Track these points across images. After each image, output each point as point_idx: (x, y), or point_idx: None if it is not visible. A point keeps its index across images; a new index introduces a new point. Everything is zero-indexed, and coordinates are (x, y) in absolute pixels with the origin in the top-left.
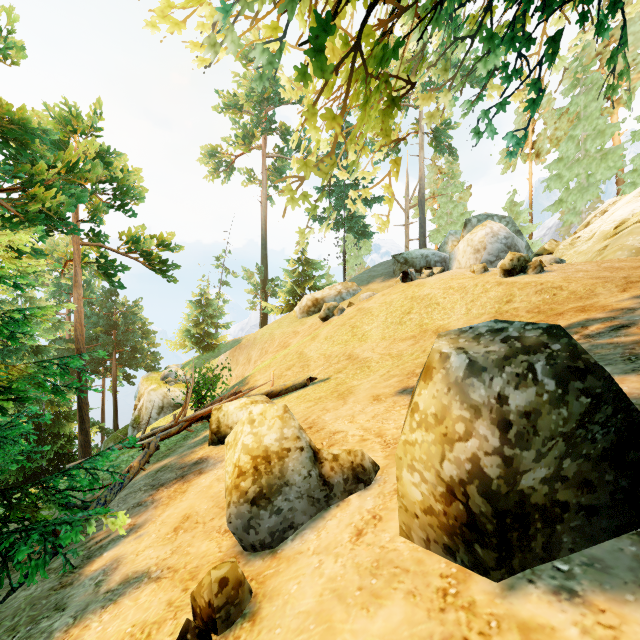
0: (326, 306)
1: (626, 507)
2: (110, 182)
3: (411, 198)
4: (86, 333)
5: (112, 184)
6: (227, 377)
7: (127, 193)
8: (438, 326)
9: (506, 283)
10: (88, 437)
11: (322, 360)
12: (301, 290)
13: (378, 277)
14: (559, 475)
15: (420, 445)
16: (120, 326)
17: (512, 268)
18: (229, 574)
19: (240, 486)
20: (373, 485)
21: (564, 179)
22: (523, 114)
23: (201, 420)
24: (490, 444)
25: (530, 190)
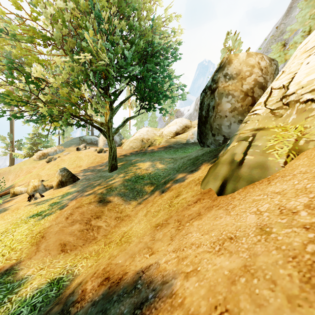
0: (49, 157)
1: (73, 181)
2: None
3: None
4: None
5: None
6: None
7: None
8: (80, 165)
9: (96, 155)
10: None
11: (46, 175)
12: (36, 147)
13: (73, 144)
14: (66, 179)
15: (56, 179)
16: None
17: (99, 151)
18: (33, 194)
19: (32, 189)
20: (53, 188)
21: (137, 117)
22: (128, 92)
23: None
24: (61, 177)
25: None
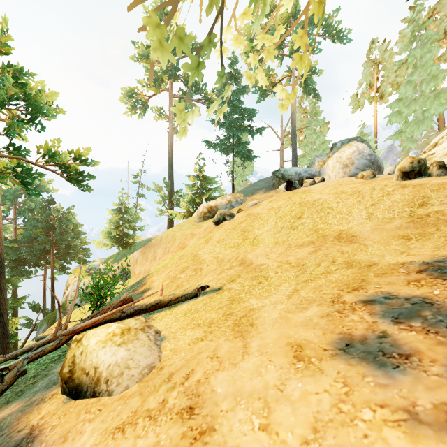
0: (219, 212)
1: None
2: (27, 102)
3: (285, 129)
4: (28, 234)
5: (25, 101)
6: (138, 270)
7: (36, 108)
8: (338, 231)
9: (412, 185)
10: (6, 328)
11: (214, 264)
12: (199, 200)
13: (260, 190)
14: None
15: None
16: (56, 228)
17: (412, 170)
18: None
19: None
20: None
21: (403, 114)
22: (369, 66)
23: (87, 329)
24: None
25: (375, 124)
